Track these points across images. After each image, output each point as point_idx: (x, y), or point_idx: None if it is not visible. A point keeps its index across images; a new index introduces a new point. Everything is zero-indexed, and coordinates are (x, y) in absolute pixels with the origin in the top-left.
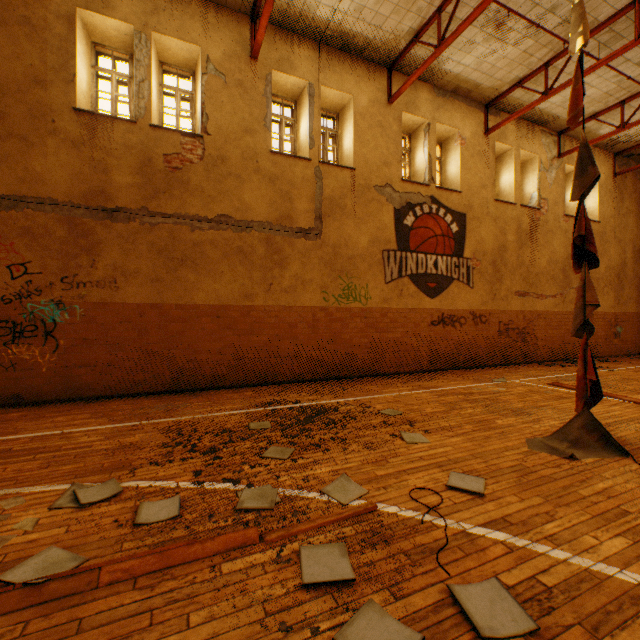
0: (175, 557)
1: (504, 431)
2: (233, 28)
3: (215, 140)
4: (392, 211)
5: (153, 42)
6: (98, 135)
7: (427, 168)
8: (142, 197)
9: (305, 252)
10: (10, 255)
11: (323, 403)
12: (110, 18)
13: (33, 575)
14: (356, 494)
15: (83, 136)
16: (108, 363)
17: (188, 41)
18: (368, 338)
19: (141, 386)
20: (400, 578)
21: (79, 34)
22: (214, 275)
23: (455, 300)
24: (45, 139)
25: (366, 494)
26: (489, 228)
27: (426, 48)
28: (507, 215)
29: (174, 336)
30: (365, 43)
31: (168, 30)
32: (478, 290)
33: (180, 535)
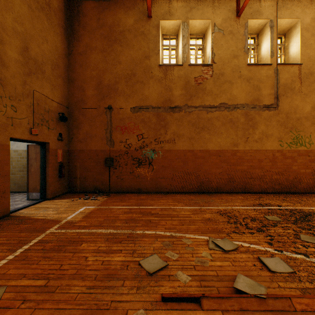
0: None
1: None
2: (227, 4)
3: (218, 65)
4: None
5: (188, 25)
6: (167, 74)
7: None
8: (185, 100)
9: (267, 118)
10: (137, 131)
11: (300, 208)
12: (172, 20)
13: (250, 290)
14: None
15: (162, 76)
16: (171, 177)
17: (205, 19)
18: (310, 169)
19: (184, 188)
20: None
21: (160, 32)
22: (217, 134)
23: None
24: (148, 81)
25: None
26: None
27: None
28: None
29: (198, 165)
30: None
31: (196, 17)
32: None
33: (310, 287)
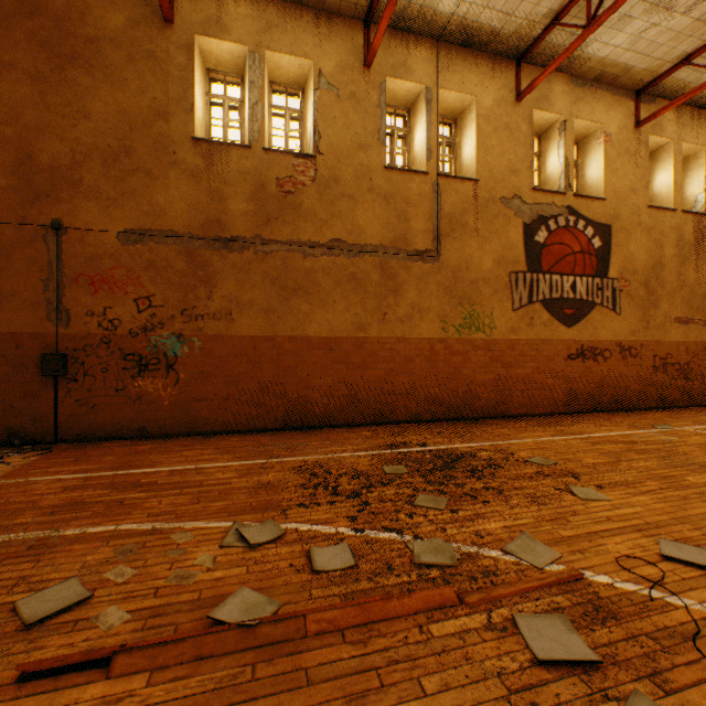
0: (375, 612)
1: (704, 491)
2: (345, 36)
3: (327, 159)
4: (521, 226)
5: (265, 61)
6: (214, 163)
7: (562, 173)
8: (256, 225)
9: (422, 277)
10: (136, 289)
11: (455, 447)
12: (225, 42)
13: (240, 616)
14: (548, 557)
15: (201, 165)
16: (224, 397)
17: (300, 56)
18: (493, 374)
19: (255, 422)
20: (657, 667)
21: (196, 62)
22: (326, 305)
23: (597, 329)
24: (167, 171)
25: (560, 558)
26: (640, 241)
27: (566, 31)
28: (664, 224)
29: (286, 370)
30: (491, 34)
31: (280, 47)
32: (626, 317)
33: (366, 587)
